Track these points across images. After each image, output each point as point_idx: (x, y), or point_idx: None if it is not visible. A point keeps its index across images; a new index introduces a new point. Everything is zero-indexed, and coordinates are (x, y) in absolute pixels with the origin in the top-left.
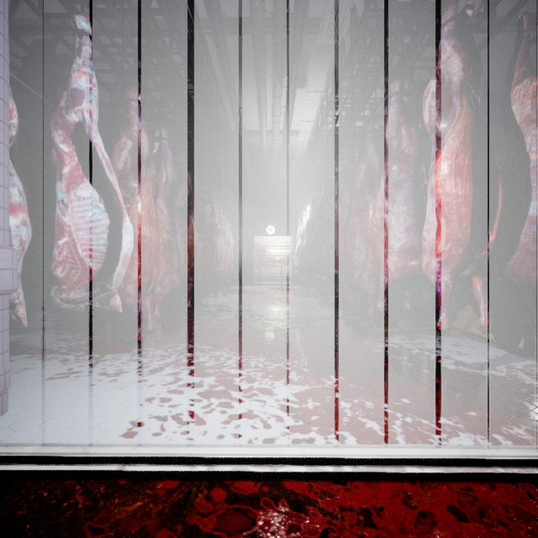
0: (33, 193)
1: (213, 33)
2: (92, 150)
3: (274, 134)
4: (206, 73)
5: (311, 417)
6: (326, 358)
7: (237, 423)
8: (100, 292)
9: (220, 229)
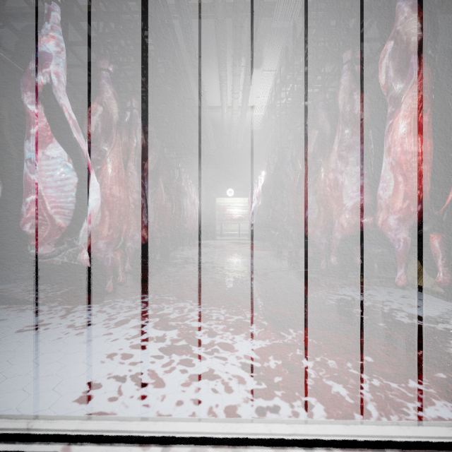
0: (22, 159)
1: (180, 17)
2: (61, 112)
3: (233, 109)
4: (173, 53)
5: (274, 378)
6: (284, 310)
7: (197, 385)
8: (67, 247)
9: (187, 191)
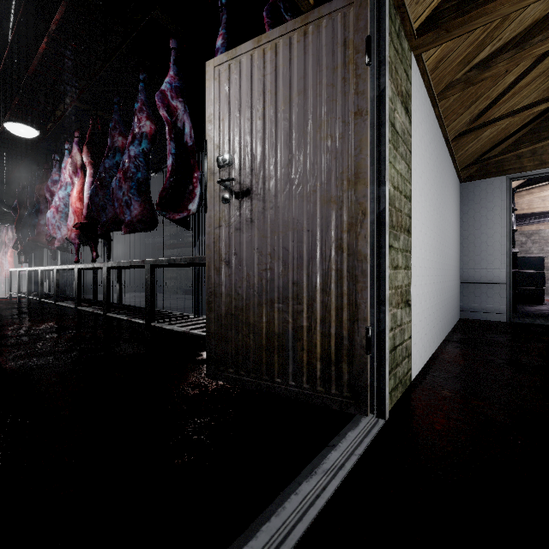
0: None
1: None
2: None
3: None
4: None
5: None
6: None
7: None
8: None
9: None
